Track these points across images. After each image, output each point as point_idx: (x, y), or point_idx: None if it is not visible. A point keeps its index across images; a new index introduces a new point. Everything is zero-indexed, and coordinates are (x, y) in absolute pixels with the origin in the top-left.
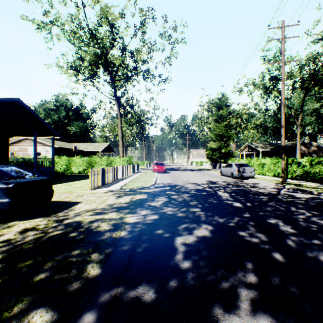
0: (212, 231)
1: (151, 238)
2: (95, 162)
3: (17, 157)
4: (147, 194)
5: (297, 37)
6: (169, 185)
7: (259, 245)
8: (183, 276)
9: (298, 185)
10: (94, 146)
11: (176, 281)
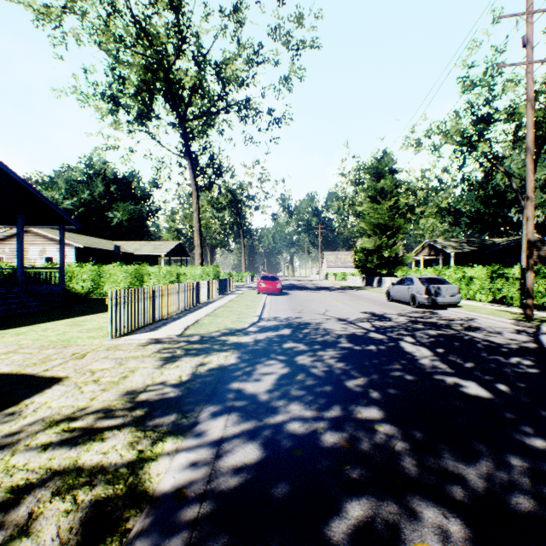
0: None
1: None
2: (147, 275)
3: (1, 266)
4: (239, 351)
5: None
6: (289, 325)
7: None
8: None
9: None
10: (153, 246)
11: None
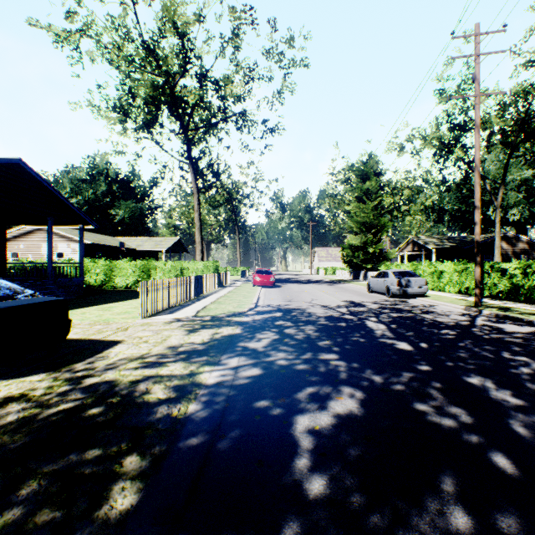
0: (363, 403)
1: (247, 418)
2: (154, 269)
3: (22, 261)
4: (242, 326)
5: (502, 52)
6: (280, 310)
7: (460, 434)
8: (313, 514)
9: (505, 309)
10: (154, 242)
11: (299, 528)
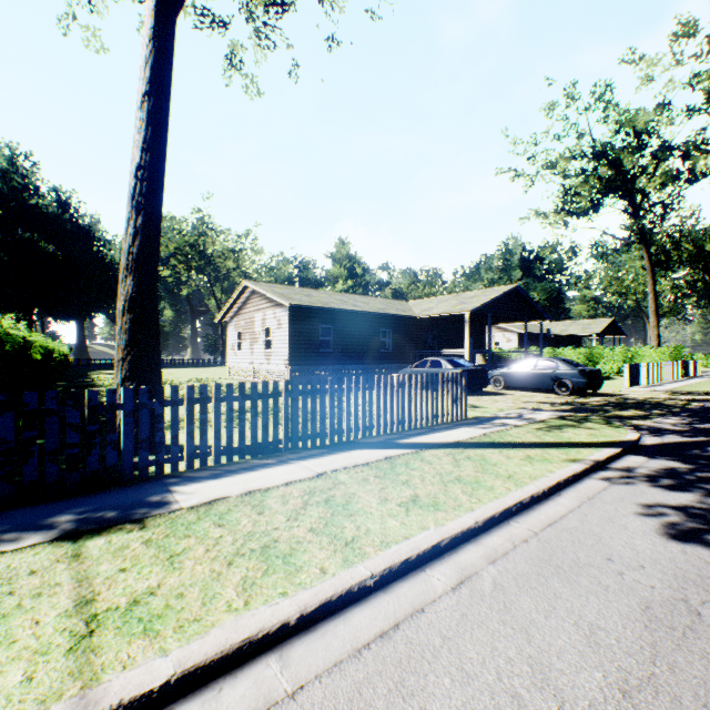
0: None
1: None
2: (598, 357)
3: None
4: None
5: None
6: None
7: None
8: None
9: None
10: (579, 326)
11: None
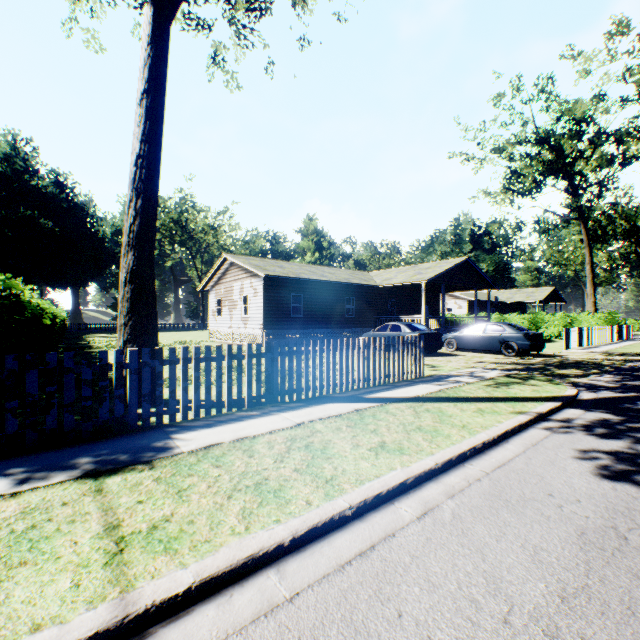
0: None
1: None
2: (541, 321)
3: None
4: None
5: None
6: None
7: None
8: None
9: None
10: (524, 294)
11: None
